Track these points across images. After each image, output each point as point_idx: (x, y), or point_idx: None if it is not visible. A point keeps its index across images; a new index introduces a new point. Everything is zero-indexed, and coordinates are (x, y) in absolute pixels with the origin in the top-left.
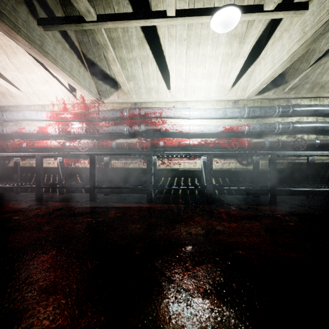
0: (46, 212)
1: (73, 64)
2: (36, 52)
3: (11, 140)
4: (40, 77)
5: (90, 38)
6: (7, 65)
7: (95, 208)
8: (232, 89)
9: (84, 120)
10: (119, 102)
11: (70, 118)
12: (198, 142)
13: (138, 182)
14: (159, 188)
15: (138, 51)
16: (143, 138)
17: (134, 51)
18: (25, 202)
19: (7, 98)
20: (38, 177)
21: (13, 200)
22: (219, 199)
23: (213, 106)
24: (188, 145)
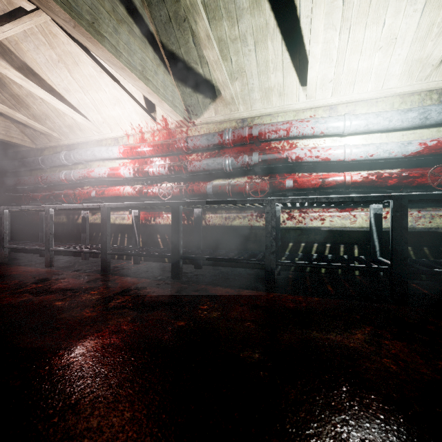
0: (103, 295)
1: (147, 60)
2: (85, 35)
3: (81, 188)
4: (109, 95)
5: (171, 14)
6: (70, 84)
7: (177, 295)
8: (441, 64)
9: (167, 153)
10: (217, 120)
11: (148, 152)
12: (362, 176)
13: (247, 250)
14: (289, 263)
15: (248, 19)
16: (256, 176)
17: (243, 20)
18: (86, 275)
19: (75, 133)
20: (104, 238)
21: (75, 269)
22: (417, 292)
23: (393, 106)
24: (342, 183)
